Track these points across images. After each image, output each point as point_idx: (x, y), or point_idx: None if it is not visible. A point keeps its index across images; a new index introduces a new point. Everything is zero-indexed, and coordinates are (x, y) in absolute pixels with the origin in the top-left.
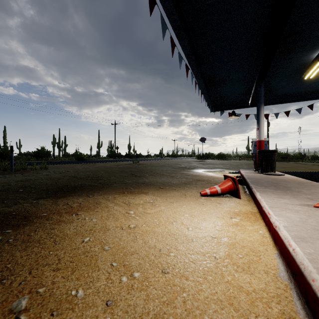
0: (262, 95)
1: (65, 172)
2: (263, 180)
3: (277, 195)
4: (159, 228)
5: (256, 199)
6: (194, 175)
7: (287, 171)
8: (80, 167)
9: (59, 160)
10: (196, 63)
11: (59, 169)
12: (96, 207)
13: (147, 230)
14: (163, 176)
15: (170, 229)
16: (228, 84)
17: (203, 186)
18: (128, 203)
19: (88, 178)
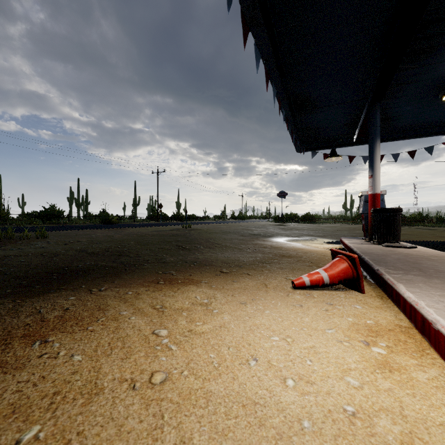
0: (378, 124)
1: (72, 243)
2: (390, 256)
3: (439, 290)
4: (220, 379)
5: (401, 298)
6: (274, 247)
7: (410, 240)
8: (101, 234)
9: (75, 223)
10: (278, 71)
11: (66, 237)
12: (94, 319)
13: (191, 390)
14: (226, 248)
15: (244, 384)
16: (325, 109)
17: (293, 268)
18: (161, 306)
19: (106, 253)
